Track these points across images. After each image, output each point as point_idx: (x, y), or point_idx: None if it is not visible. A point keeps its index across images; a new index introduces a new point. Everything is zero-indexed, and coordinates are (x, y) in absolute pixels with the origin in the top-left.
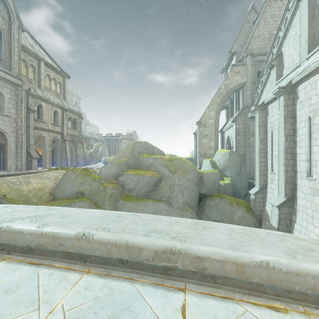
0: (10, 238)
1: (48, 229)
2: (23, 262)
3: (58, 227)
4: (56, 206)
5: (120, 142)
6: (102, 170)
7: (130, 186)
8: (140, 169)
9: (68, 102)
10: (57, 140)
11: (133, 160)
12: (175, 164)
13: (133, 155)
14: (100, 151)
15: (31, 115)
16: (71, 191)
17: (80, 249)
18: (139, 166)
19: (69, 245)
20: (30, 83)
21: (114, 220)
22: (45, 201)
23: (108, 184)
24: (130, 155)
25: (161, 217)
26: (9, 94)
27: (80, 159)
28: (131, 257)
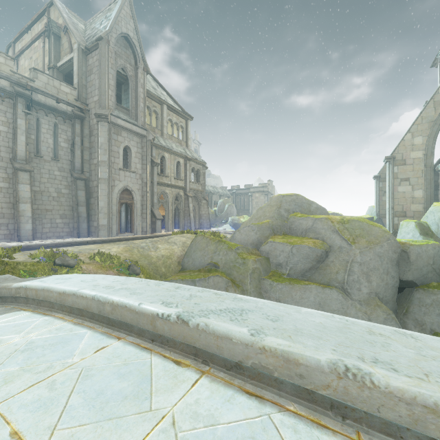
0: (212, 344)
1: (270, 341)
2: (233, 387)
3: (284, 341)
4: (188, 280)
5: (250, 197)
6: (236, 235)
7: (279, 259)
8: (290, 235)
9: (191, 150)
10: (180, 197)
11: (280, 221)
12: (352, 228)
13: (280, 215)
14: (227, 210)
15: (154, 169)
16: (201, 261)
17: (343, 395)
18: (289, 230)
19: (318, 381)
20: (153, 133)
21: (372, 339)
22: (174, 272)
23: (248, 255)
24: (275, 214)
25: None
26: (136, 148)
27: (204, 220)
28: None
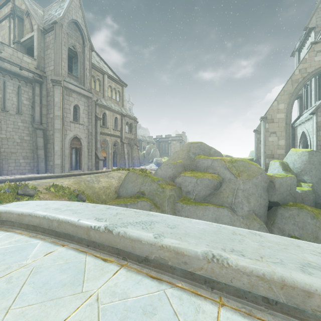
0: (128, 245)
1: (167, 241)
2: (142, 274)
3: (176, 240)
4: (122, 204)
5: (169, 144)
6: (158, 171)
7: (188, 188)
8: (196, 171)
9: (125, 109)
10: (117, 143)
11: (189, 161)
12: (238, 166)
13: (189, 157)
14: (152, 153)
15: (98, 123)
16: (132, 190)
17: (210, 273)
18: (196, 167)
19: (196, 265)
20: (97, 95)
21: (233, 238)
22: (112, 198)
23: (166, 185)
24: (185, 156)
25: (293, 240)
26: (83, 106)
27: (135, 160)
28: (290, 301)
